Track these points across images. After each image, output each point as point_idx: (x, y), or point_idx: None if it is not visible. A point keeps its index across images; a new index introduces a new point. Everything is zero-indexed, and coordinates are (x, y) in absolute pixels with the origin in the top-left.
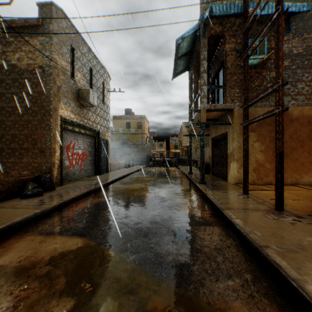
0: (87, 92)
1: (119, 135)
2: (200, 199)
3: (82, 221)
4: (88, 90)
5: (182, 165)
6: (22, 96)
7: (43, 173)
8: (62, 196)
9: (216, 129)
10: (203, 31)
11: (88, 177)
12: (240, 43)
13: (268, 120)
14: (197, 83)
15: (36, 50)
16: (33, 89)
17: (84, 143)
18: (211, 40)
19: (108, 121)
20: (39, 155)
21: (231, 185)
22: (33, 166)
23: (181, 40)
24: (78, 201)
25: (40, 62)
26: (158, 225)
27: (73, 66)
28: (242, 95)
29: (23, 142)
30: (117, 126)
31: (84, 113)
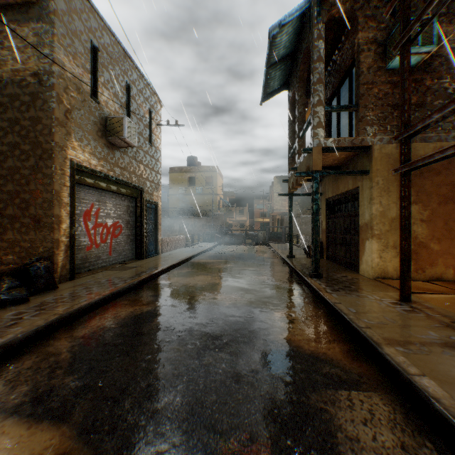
0: (120, 123)
1: (178, 197)
2: (317, 311)
3: (82, 367)
4: (122, 119)
5: (274, 243)
6: (4, 126)
7: (34, 261)
8: (62, 303)
9: (336, 184)
10: (317, 11)
11: (124, 263)
12: (384, 29)
13: (435, 165)
14: (304, 106)
15: (27, 47)
16: (22, 114)
17: (116, 208)
18: (329, 33)
19: (158, 172)
20: (32, 227)
21: (369, 281)
22: (22, 247)
23: (278, 29)
24: (92, 313)
25: (35, 66)
26: (242, 384)
27: (96, 78)
28: (387, 122)
29: (6, 205)
30: (176, 183)
31: (115, 158)
